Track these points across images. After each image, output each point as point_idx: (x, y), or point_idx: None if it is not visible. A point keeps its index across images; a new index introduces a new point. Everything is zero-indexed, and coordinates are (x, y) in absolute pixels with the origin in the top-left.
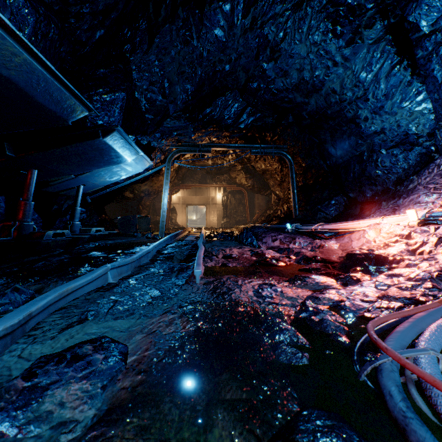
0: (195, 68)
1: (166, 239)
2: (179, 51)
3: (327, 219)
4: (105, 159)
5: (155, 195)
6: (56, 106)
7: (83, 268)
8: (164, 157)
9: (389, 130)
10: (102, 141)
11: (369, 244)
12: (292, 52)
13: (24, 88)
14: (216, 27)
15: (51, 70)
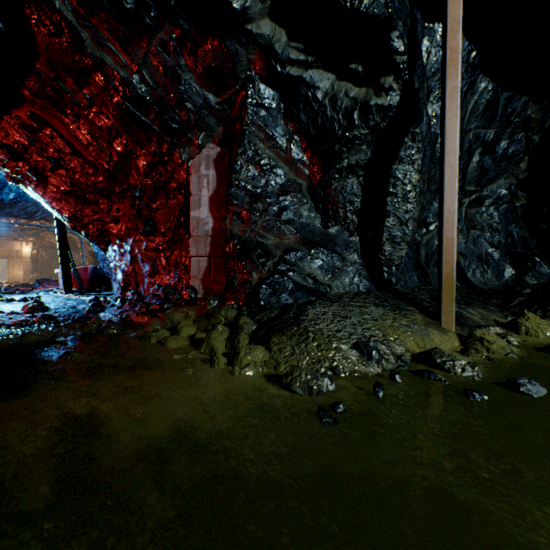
0: None
1: None
2: None
3: None
4: None
5: None
6: None
7: None
8: None
9: None
10: None
11: None
12: None
13: None
14: None
15: None
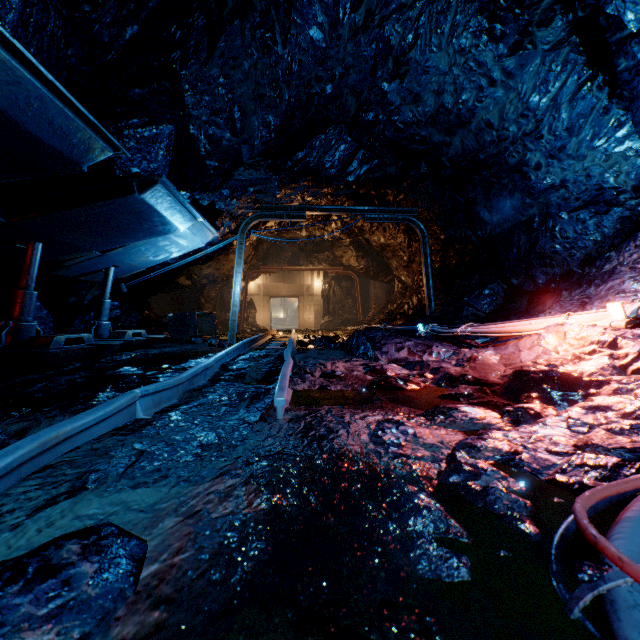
0: (281, 90)
1: (237, 347)
2: (255, 63)
3: (478, 318)
4: (145, 226)
5: (224, 283)
6: (61, 141)
7: (103, 393)
8: (235, 226)
9: (573, 183)
10: (139, 199)
11: (549, 356)
12: (427, 64)
13: (6, 110)
14: (311, 25)
15: (48, 80)
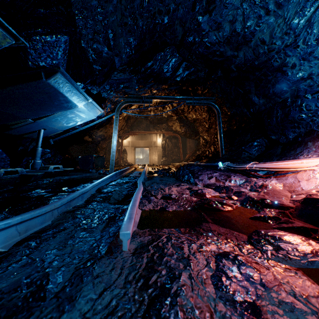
0: (137, 20)
1: (110, 176)
2: None
3: (251, 158)
4: (55, 103)
5: (110, 140)
6: None
7: None
8: (113, 107)
9: (316, 75)
10: (46, 84)
11: None
12: (227, 1)
13: None
14: None
15: None
